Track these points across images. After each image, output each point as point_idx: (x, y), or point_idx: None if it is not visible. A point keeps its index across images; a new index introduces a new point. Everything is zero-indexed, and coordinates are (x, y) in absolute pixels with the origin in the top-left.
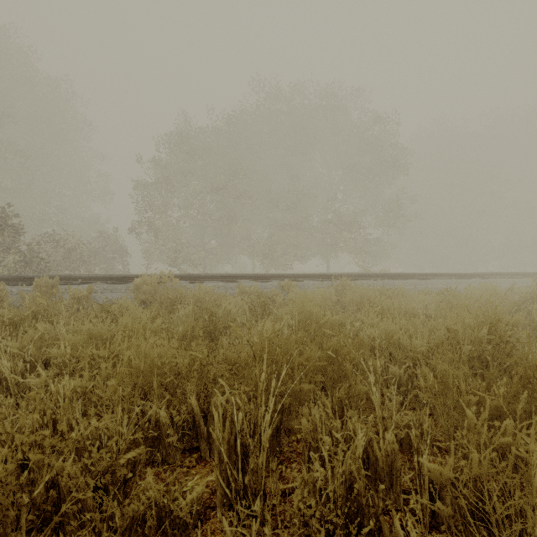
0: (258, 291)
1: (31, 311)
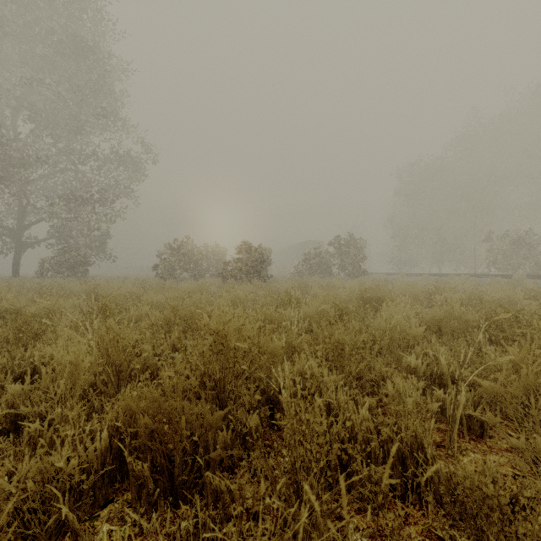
0: None
1: (490, 284)
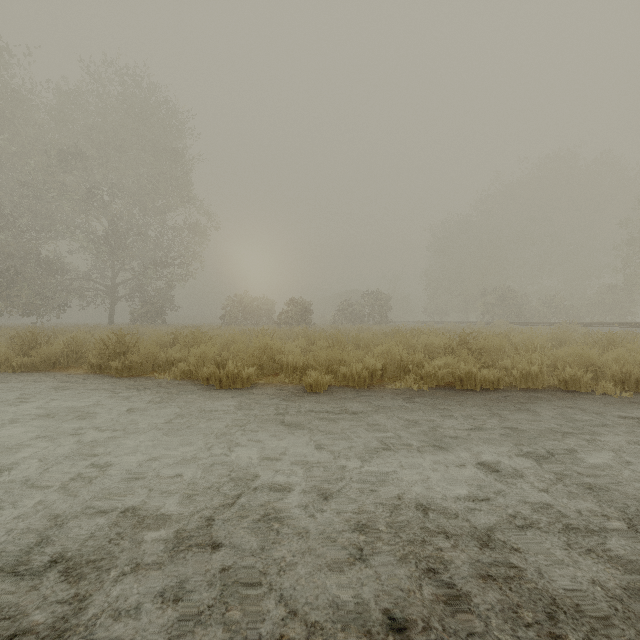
0: (492, 325)
1: (452, 327)
